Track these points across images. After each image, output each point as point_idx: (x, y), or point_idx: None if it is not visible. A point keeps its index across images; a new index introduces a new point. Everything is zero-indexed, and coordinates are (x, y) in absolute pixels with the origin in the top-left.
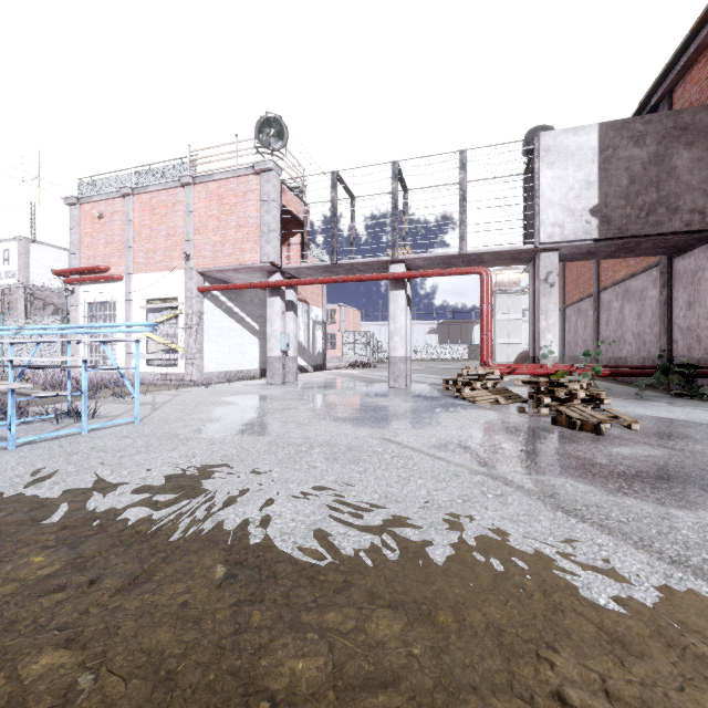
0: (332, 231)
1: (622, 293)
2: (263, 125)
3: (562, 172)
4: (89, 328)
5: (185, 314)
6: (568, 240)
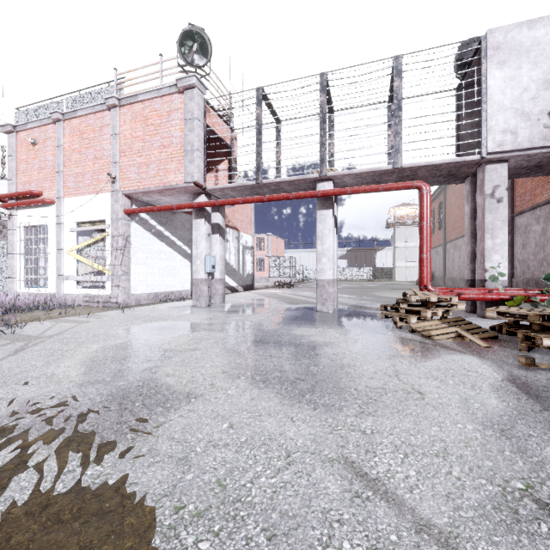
0: (257, 149)
1: (545, 216)
2: (186, 40)
3: (515, 71)
4: (24, 250)
5: (111, 236)
6: (521, 148)
